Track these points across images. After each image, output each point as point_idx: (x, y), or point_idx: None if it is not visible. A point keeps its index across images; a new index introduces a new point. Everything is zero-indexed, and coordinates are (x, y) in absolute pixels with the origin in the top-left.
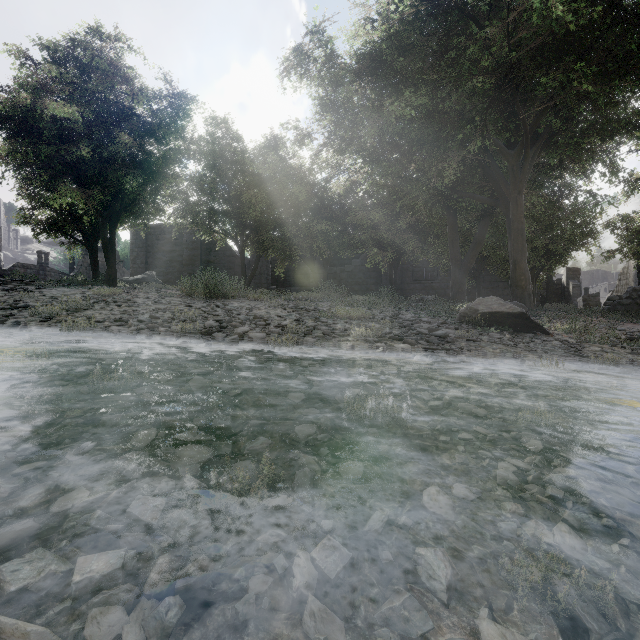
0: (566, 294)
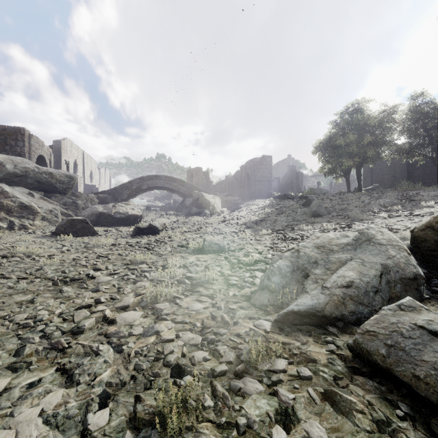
0: None
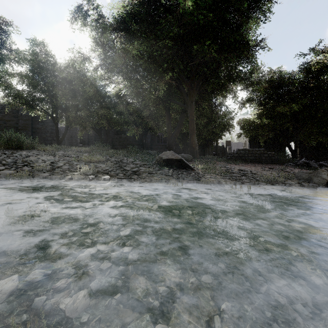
0: (226, 152)
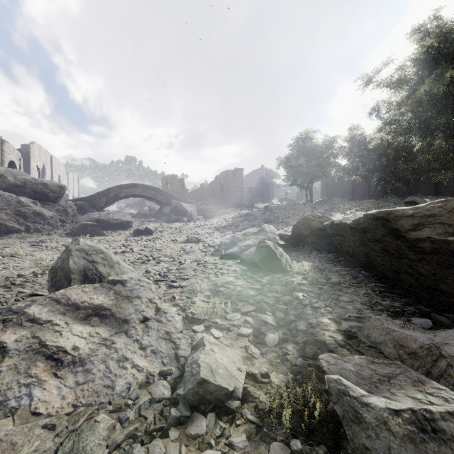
0: None
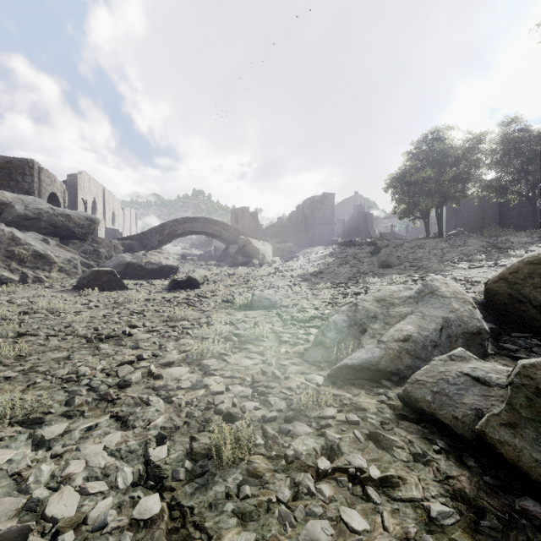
0: None
